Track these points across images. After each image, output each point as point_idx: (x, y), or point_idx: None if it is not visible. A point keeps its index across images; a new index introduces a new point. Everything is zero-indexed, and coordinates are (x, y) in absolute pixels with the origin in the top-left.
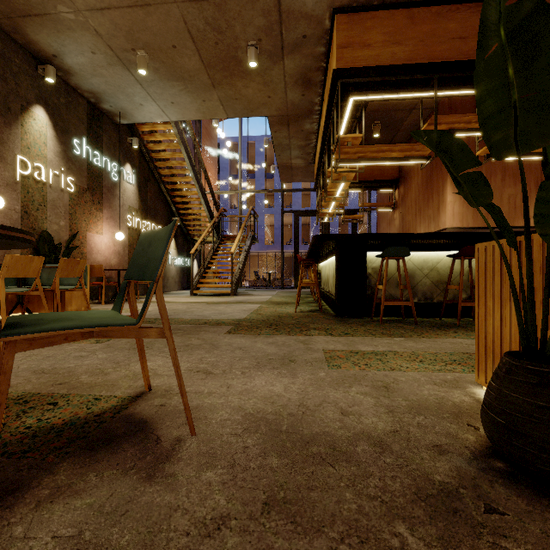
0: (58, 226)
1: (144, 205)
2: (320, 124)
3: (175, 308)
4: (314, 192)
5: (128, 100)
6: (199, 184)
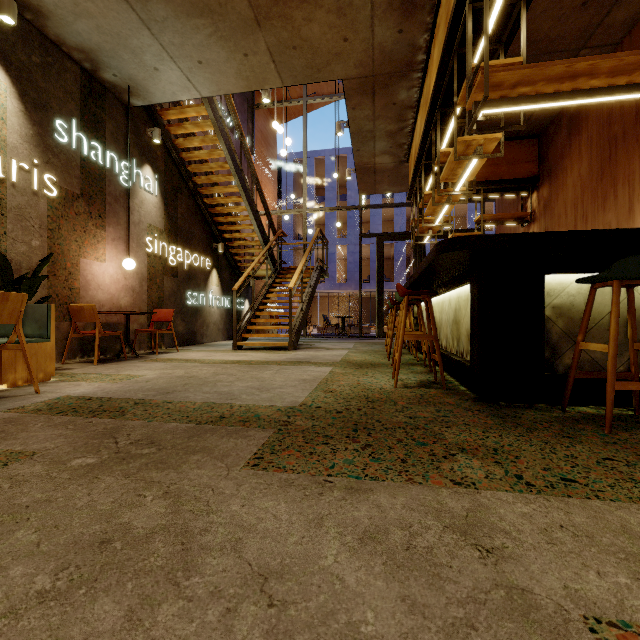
0: (27, 247)
1: (173, 225)
2: (422, 88)
3: (193, 375)
4: (399, 216)
5: (136, 63)
6: (248, 196)
